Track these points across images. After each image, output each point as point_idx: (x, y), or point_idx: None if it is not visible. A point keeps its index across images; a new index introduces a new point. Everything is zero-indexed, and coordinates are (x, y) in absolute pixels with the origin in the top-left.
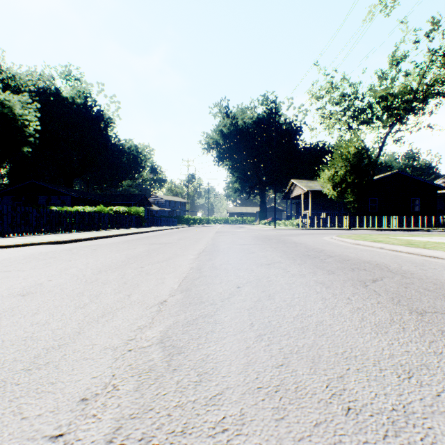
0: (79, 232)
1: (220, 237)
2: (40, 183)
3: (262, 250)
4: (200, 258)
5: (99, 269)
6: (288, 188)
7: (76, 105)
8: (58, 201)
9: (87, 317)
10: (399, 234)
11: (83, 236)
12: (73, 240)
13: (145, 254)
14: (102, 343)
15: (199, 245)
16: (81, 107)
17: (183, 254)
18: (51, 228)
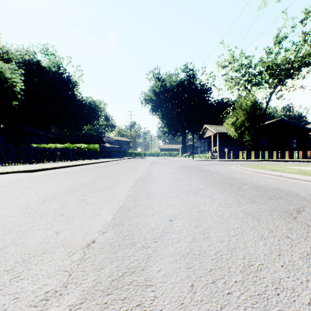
0: (49, 163)
1: (154, 166)
2: (25, 128)
3: (187, 178)
4: (137, 185)
5: (45, 197)
6: (202, 131)
7: (51, 72)
8: (38, 140)
9: None
10: (287, 164)
11: (49, 166)
12: (41, 169)
13: (92, 181)
14: None
15: (137, 173)
16: (55, 74)
17: (123, 182)
18: (28, 160)
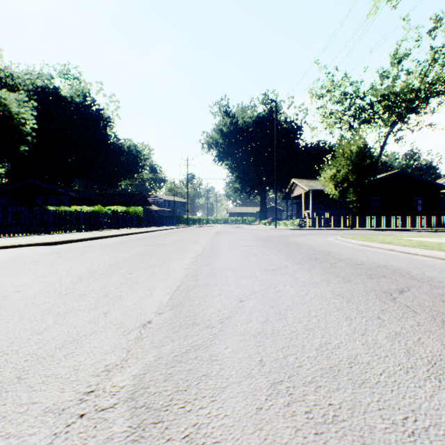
0: (74, 232)
1: (220, 238)
2: (38, 183)
3: (265, 252)
4: (197, 262)
5: (80, 276)
6: (289, 187)
7: (74, 104)
8: (56, 201)
9: (41, 349)
10: (406, 235)
11: (76, 237)
12: (65, 241)
13: (138, 257)
14: (44, 401)
15: (198, 247)
16: (79, 106)
17: (179, 257)
18: (45, 228)
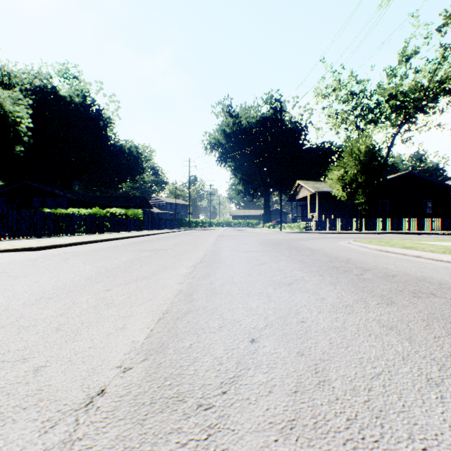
0: (68, 236)
1: (223, 242)
2: (35, 185)
3: (274, 260)
4: (195, 272)
5: (41, 294)
6: (294, 189)
7: (74, 104)
8: (54, 204)
9: None
10: (423, 239)
11: (65, 241)
12: (51, 245)
13: (125, 265)
14: None
15: (197, 253)
16: (79, 106)
17: (173, 267)
18: (35, 231)
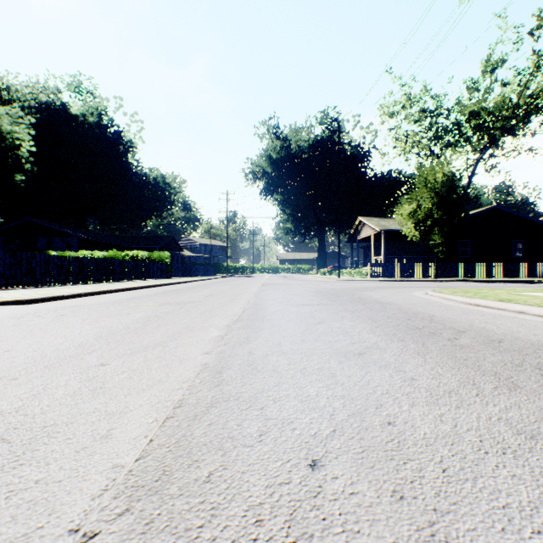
0: (75, 285)
1: (268, 292)
2: (39, 222)
3: (335, 317)
4: (229, 336)
5: (3, 372)
6: (355, 227)
7: (87, 124)
8: (62, 245)
9: None
10: (518, 288)
11: (69, 292)
12: (49, 297)
13: (137, 325)
14: None
15: (235, 307)
16: (93, 127)
17: (201, 327)
18: (34, 279)
